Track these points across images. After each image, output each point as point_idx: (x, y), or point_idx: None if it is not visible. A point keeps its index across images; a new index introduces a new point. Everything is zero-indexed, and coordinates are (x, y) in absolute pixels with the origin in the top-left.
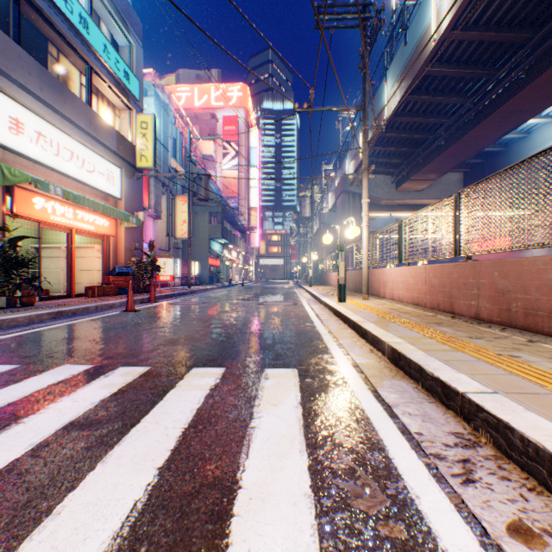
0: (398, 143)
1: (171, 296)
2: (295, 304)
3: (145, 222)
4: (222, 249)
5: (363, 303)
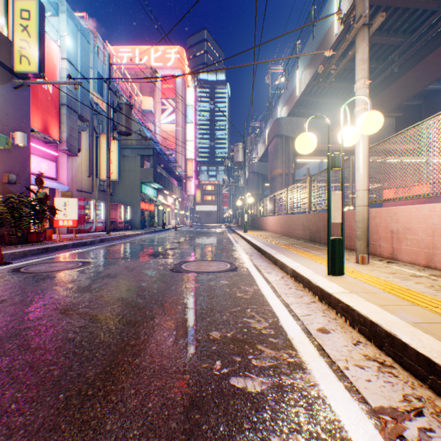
0: (340, 78)
1: (56, 248)
2: (235, 270)
3: (58, 159)
4: (156, 194)
5: (389, 279)
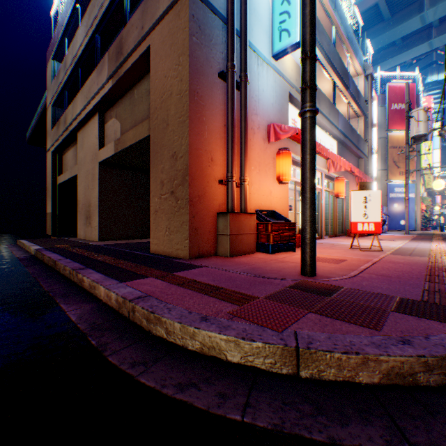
0: None
1: None
2: None
3: None
4: None
5: None
